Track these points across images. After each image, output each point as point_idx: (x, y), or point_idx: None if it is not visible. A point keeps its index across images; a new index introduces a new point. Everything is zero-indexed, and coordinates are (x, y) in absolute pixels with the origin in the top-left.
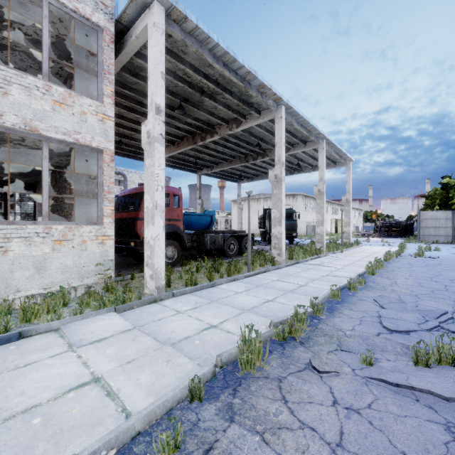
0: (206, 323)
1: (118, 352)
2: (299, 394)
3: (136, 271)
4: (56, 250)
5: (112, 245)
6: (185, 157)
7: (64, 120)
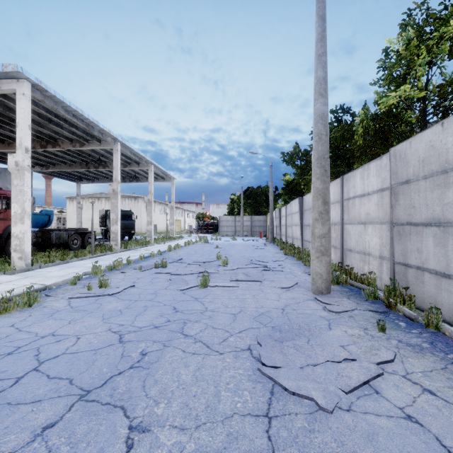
0: (71, 272)
1: (29, 281)
2: (114, 276)
3: None
4: None
5: None
6: None
7: None
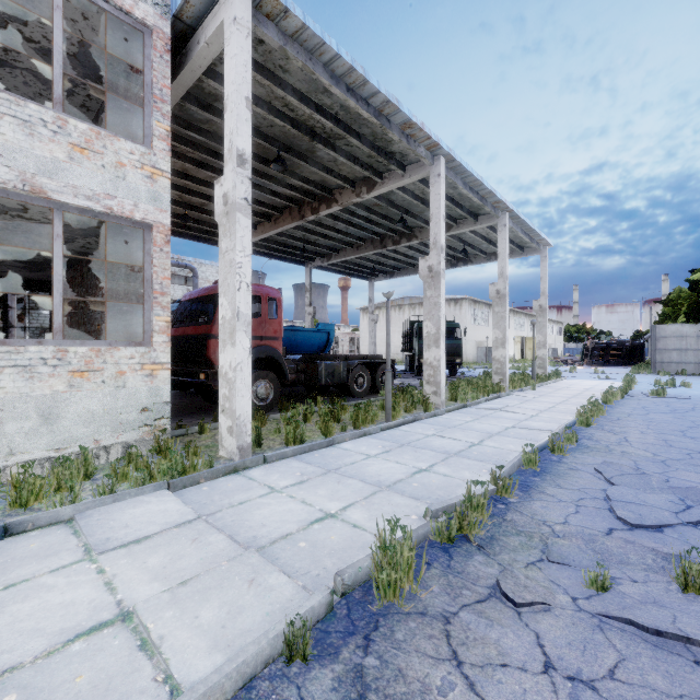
0: (318, 509)
1: (167, 564)
2: (482, 647)
3: (208, 419)
4: (75, 387)
5: (168, 379)
6: (288, 240)
7: (88, 176)
